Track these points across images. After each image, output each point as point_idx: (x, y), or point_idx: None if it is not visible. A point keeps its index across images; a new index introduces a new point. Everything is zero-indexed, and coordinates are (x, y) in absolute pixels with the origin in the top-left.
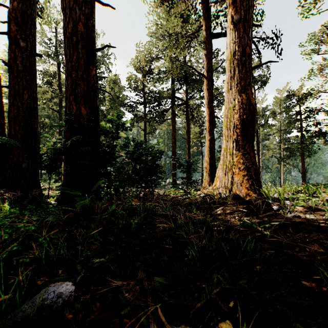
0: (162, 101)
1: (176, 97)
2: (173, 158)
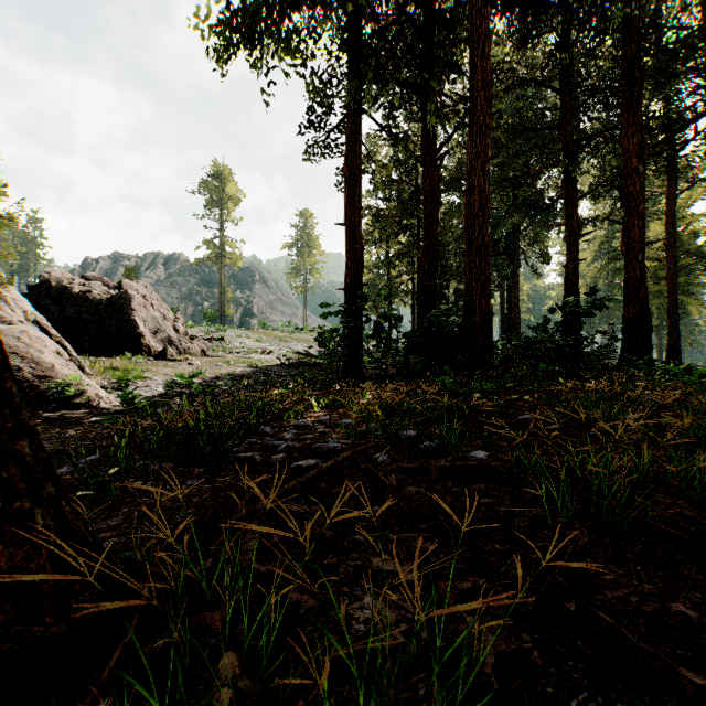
0: None
1: None
2: None
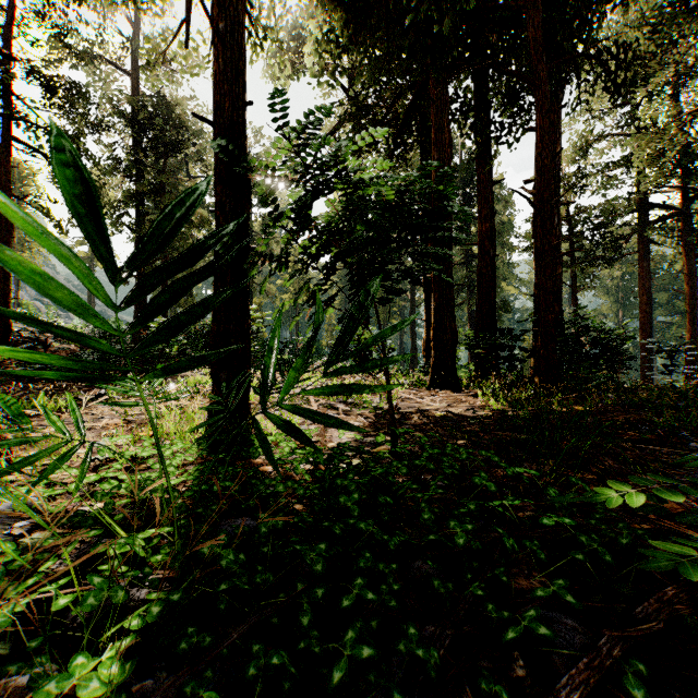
0: (613, 219)
1: (651, 205)
2: (644, 337)
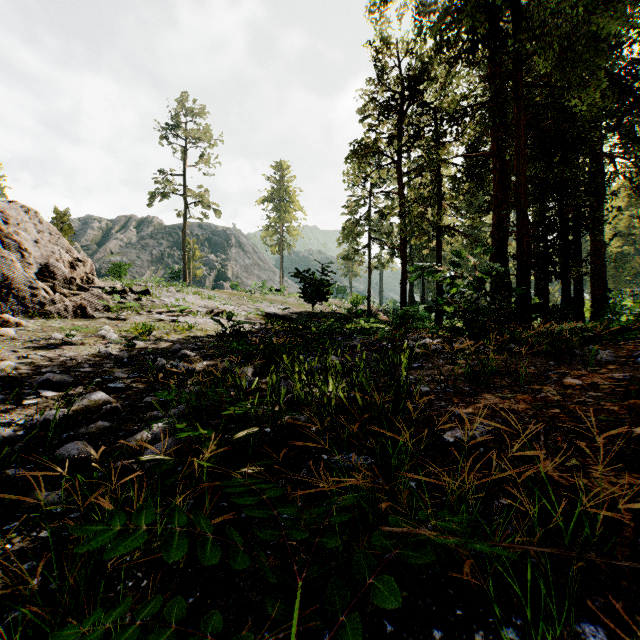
0: None
1: None
2: None
